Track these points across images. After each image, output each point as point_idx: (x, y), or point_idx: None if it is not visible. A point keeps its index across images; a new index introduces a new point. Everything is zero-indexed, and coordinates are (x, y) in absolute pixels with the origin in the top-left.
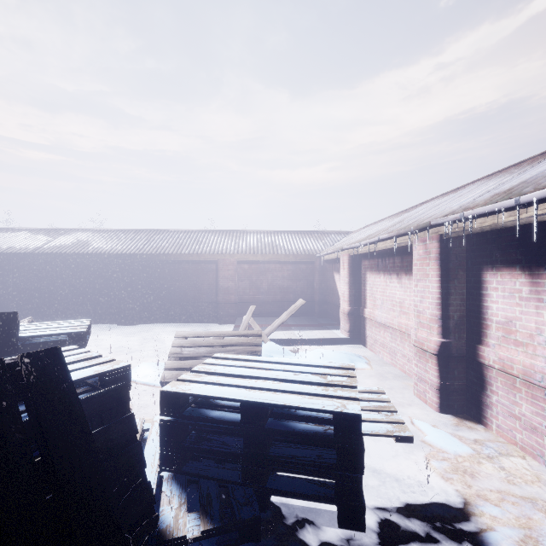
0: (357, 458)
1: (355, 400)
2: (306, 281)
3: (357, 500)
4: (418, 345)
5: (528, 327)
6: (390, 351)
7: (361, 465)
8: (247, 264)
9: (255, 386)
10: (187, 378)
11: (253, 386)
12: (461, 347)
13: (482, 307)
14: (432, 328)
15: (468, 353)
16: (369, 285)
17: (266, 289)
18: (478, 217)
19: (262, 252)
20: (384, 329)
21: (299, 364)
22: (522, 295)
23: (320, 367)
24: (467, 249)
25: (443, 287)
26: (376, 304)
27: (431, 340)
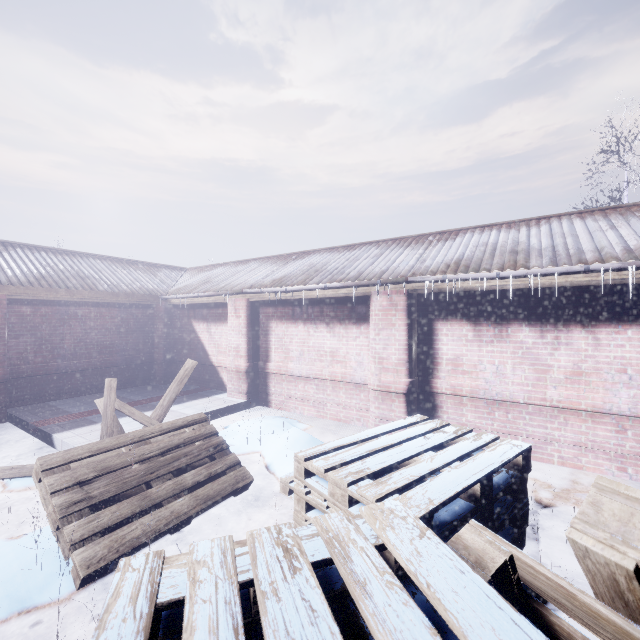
0: (525, 485)
1: (498, 439)
2: (142, 333)
3: (527, 520)
4: (383, 389)
5: (472, 360)
6: (315, 404)
7: (526, 489)
8: (30, 305)
9: (447, 462)
10: (382, 492)
11: (446, 463)
12: (417, 383)
13: (434, 349)
14: (399, 371)
15: (422, 387)
16: (277, 335)
17: (72, 350)
18: (458, 281)
19: (67, 286)
20: (305, 382)
21: (394, 430)
22: (468, 338)
23: (409, 426)
24: (418, 303)
25: (409, 335)
26: (290, 356)
27: (401, 382)
